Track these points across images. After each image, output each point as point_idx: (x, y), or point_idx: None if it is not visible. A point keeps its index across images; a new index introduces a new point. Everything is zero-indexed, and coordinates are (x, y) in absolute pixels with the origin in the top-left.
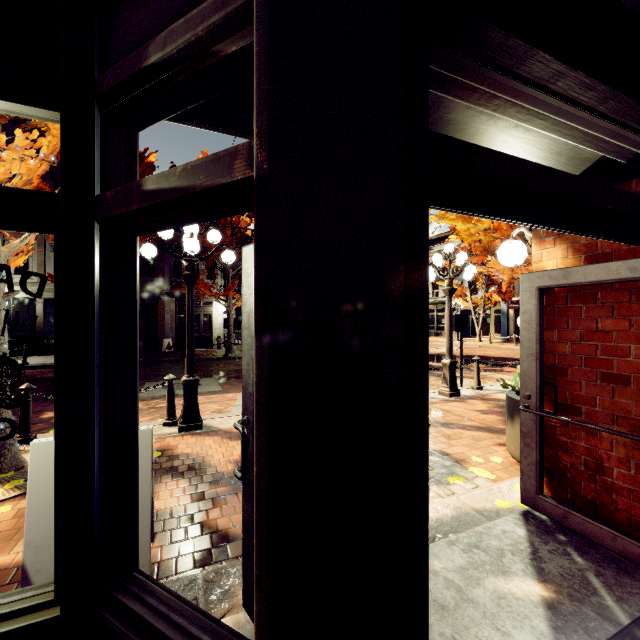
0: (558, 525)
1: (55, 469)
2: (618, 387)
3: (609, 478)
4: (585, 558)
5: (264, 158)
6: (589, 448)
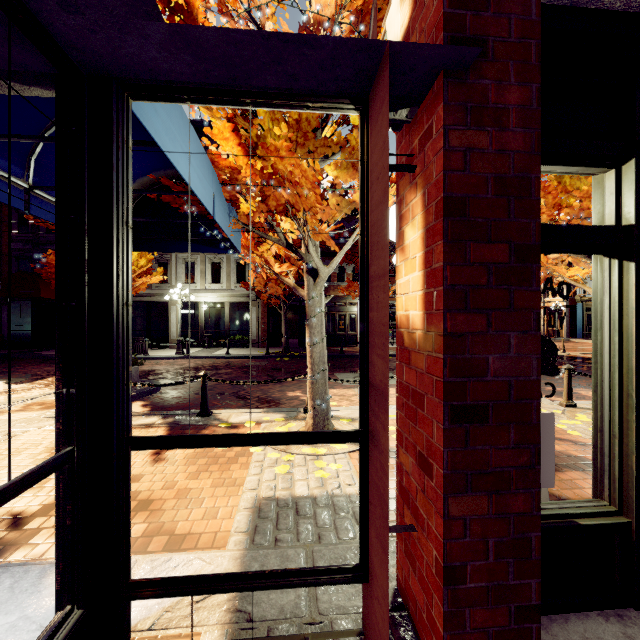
0: None
1: (617, 419)
2: None
3: None
4: None
5: None
6: None
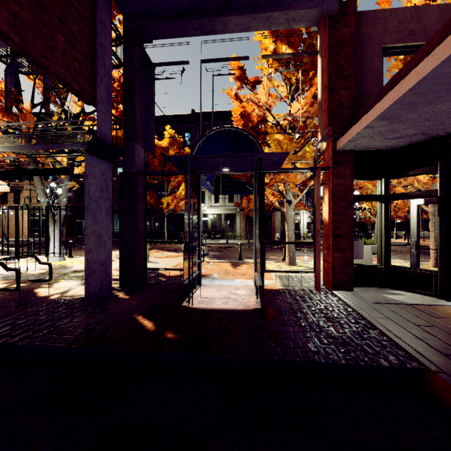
0: None
1: (380, 242)
2: None
3: None
4: None
5: (440, 193)
6: None
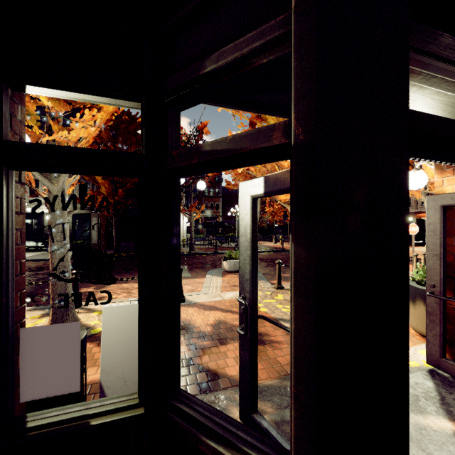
0: None
1: (139, 323)
2: None
3: None
4: None
5: (300, 132)
6: None
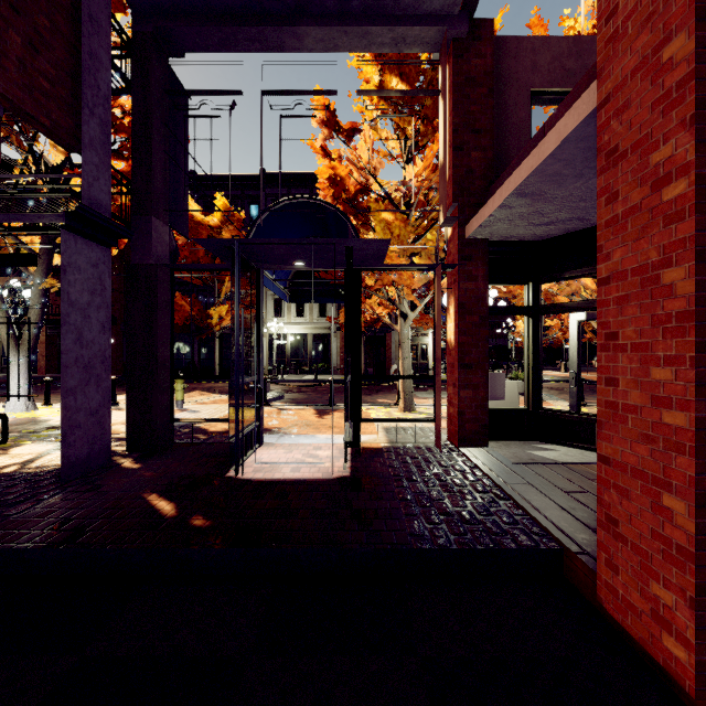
0: None
1: (528, 375)
2: None
3: None
4: None
5: None
6: None
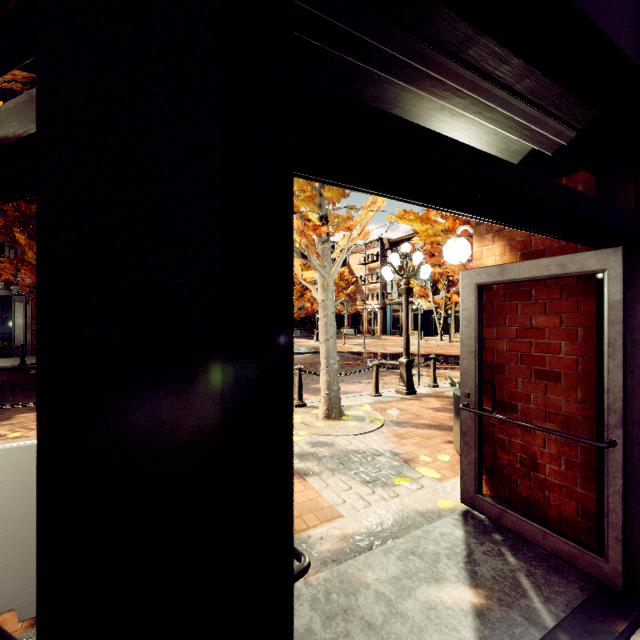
0: (495, 524)
1: None
2: (550, 384)
3: (542, 475)
4: (518, 558)
5: None
6: (524, 445)
